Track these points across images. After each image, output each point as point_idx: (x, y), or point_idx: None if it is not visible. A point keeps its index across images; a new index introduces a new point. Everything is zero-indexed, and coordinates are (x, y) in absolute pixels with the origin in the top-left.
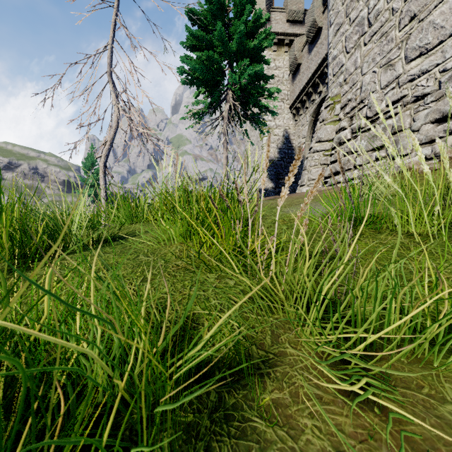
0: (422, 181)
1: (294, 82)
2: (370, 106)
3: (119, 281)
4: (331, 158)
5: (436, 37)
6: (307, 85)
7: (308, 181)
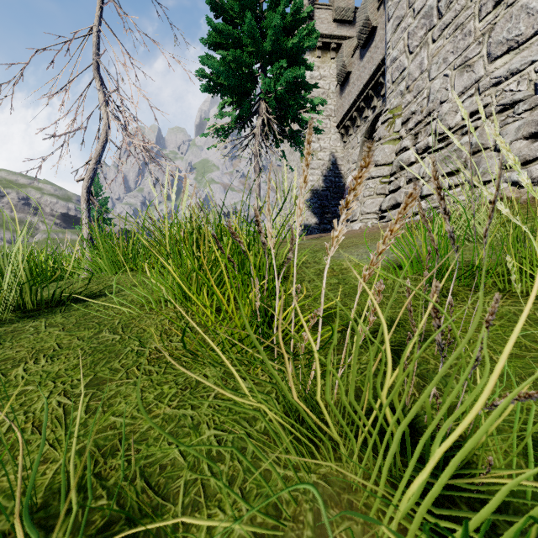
0: (530, 215)
1: (342, 95)
2: (441, 119)
3: (46, 386)
4: (390, 186)
5: (531, 26)
6: (358, 98)
7: (361, 215)
